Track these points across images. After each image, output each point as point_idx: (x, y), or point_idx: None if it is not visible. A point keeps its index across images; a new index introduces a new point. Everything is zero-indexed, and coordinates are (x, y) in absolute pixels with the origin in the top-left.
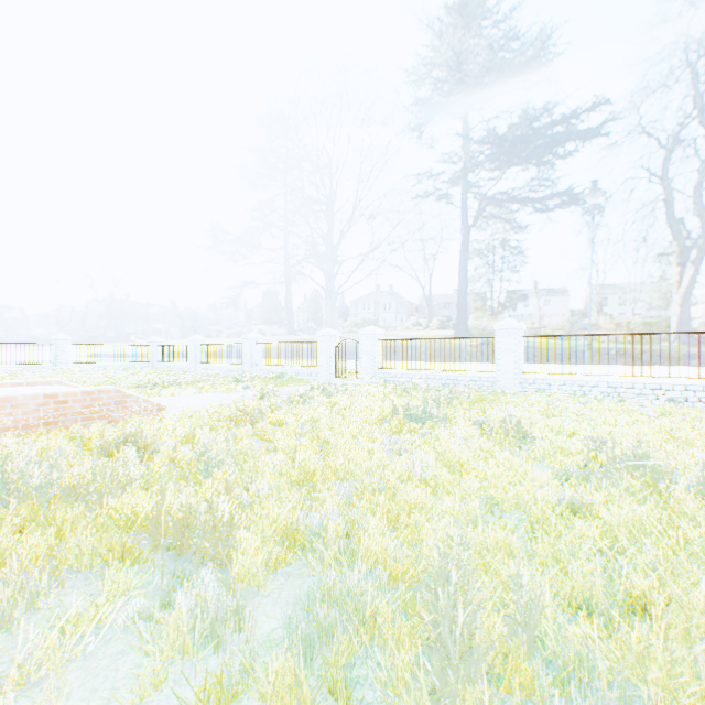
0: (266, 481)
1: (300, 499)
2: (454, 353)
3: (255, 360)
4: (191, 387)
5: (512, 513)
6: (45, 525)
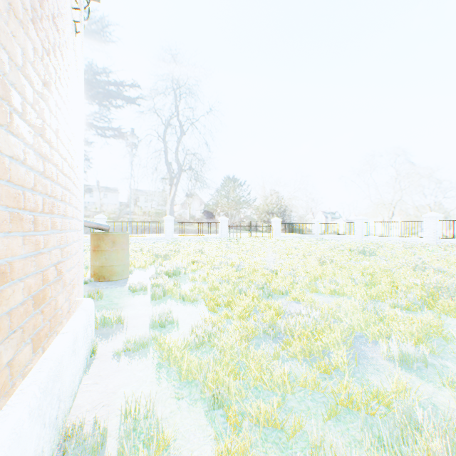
0: None
1: None
2: None
3: None
4: None
5: None
6: None
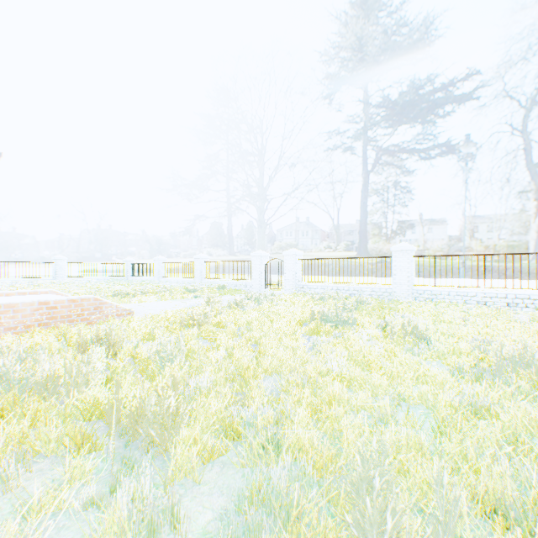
0: (207, 377)
1: (235, 391)
2: (359, 269)
3: (203, 275)
4: (154, 295)
5: (417, 408)
6: (23, 414)
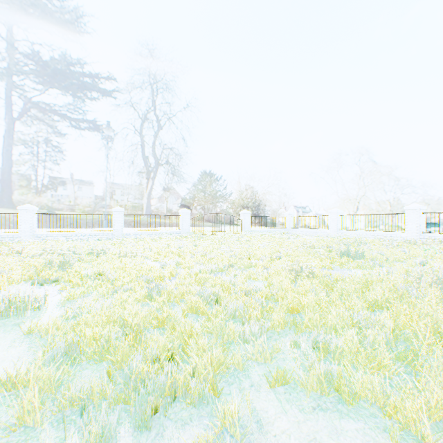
0: None
1: None
2: None
3: None
4: None
5: None
6: None
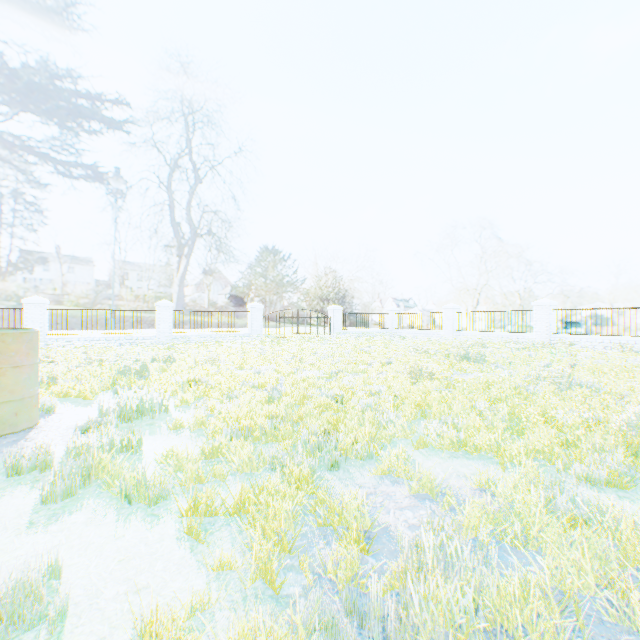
0: None
1: None
2: None
3: None
4: None
5: None
6: None
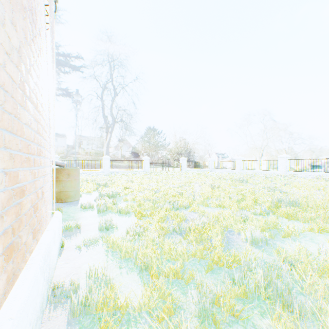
0: None
1: None
2: None
3: None
4: None
5: None
6: None
